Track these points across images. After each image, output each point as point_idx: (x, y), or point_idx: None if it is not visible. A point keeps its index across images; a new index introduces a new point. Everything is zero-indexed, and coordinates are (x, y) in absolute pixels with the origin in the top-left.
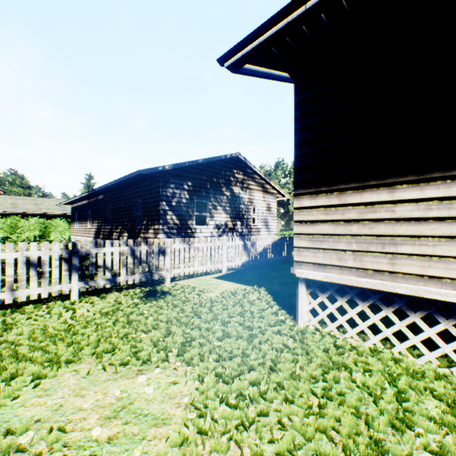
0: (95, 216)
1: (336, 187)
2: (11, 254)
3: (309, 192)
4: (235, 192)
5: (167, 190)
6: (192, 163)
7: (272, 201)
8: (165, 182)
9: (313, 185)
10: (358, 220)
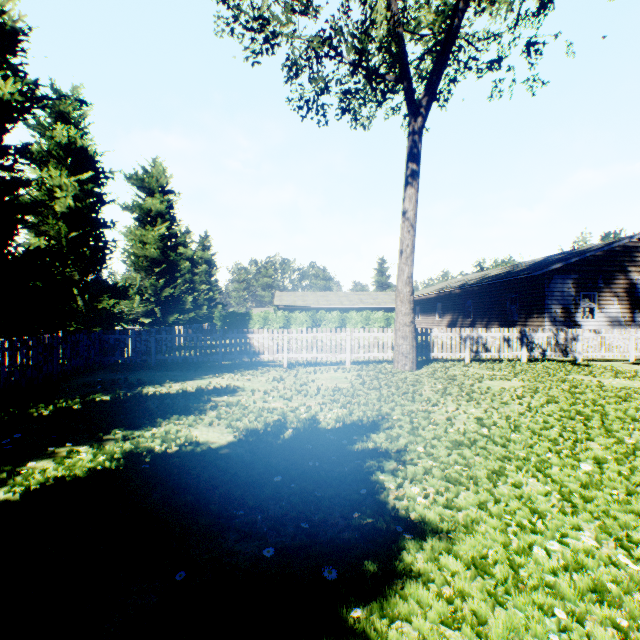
0: (446, 309)
1: None
2: (497, 333)
3: None
4: (633, 278)
5: (551, 286)
6: (579, 257)
7: None
8: (549, 279)
9: None
10: None
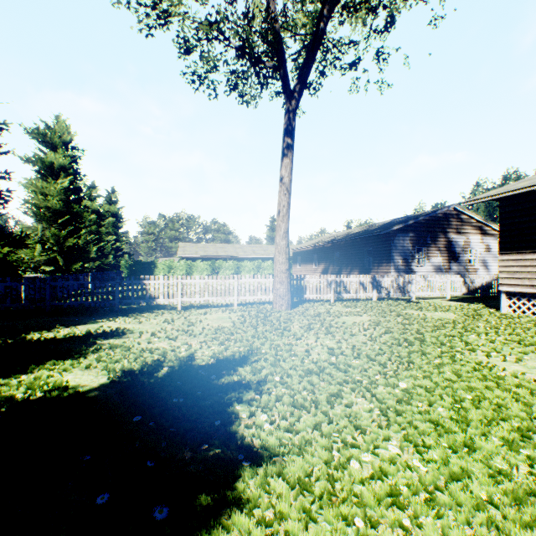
0: (321, 259)
1: (520, 251)
2: (355, 279)
3: (506, 253)
4: (450, 237)
5: (395, 242)
6: (414, 220)
7: (492, 242)
8: (394, 236)
9: (508, 250)
10: (529, 266)
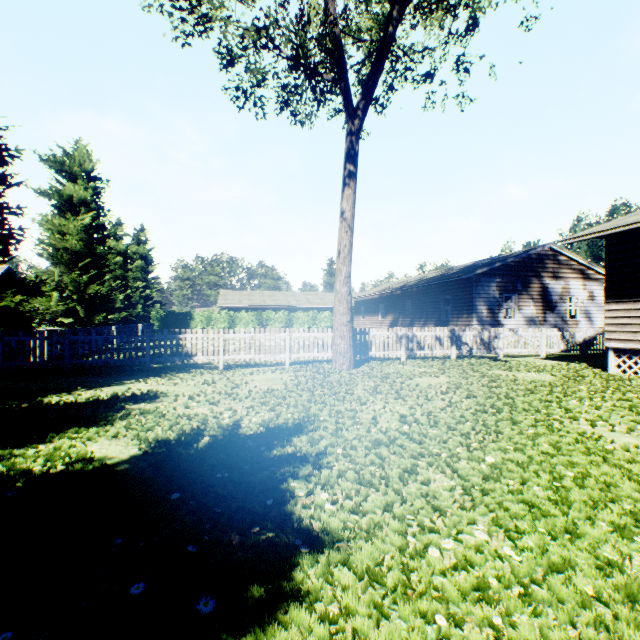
0: (388, 309)
1: (631, 300)
2: (430, 332)
3: (614, 301)
4: (545, 283)
5: (479, 288)
6: (502, 263)
7: (596, 288)
8: (477, 282)
9: (617, 298)
10: None
